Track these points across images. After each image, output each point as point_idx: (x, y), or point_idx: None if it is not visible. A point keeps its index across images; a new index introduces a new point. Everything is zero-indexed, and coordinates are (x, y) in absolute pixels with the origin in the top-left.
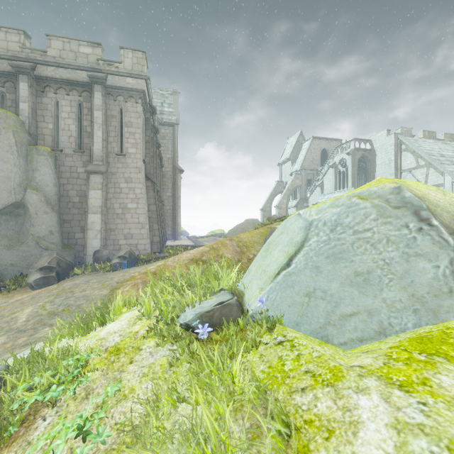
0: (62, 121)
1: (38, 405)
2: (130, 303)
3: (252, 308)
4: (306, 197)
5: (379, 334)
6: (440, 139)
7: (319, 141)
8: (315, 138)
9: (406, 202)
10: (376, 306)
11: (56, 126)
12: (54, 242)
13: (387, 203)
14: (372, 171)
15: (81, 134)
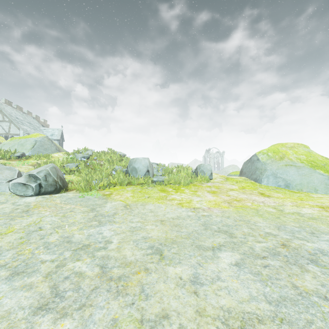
0: None
1: None
2: None
3: (28, 154)
4: None
5: None
6: (15, 107)
7: None
8: None
9: (50, 139)
10: (48, 153)
11: None
12: None
13: (48, 139)
14: None
15: None
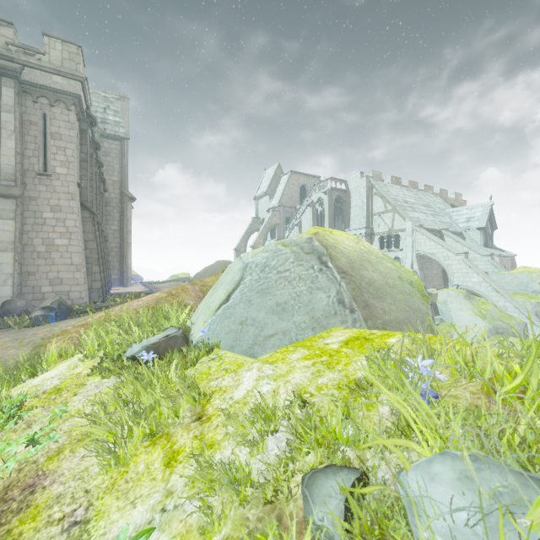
0: None
1: None
2: (66, 354)
3: (196, 339)
4: (284, 237)
5: None
6: (405, 186)
7: (298, 176)
8: (293, 173)
9: (314, 249)
10: (289, 328)
11: None
12: None
13: (302, 250)
14: (347, 212)
15: None
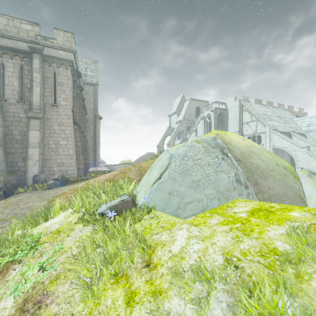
0: (6, 78)
1: (8, 264)
2: (64, 207)
3: (140, 203)
4: (186, 138)
5: (202, 211)
6: (264, 104)
7: (195, 101)
8: (192, 99)
9: (218, 145)
10: (201, 197)
11: (1, 82)
12: (1, 169)
13: (209, 145)
14: (226, 122)
15: (23, 89)
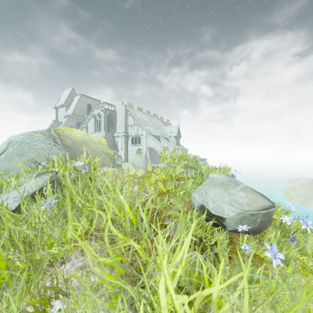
0: None
1: None
2: None
3: None
4: None
5: None
6: (144, 112)
7: (86, 98)
8: (83, 95)
9: (52, 136)
10: None
11: None
12: None
13: (45, 135)
14: (115, 123)
15: None
